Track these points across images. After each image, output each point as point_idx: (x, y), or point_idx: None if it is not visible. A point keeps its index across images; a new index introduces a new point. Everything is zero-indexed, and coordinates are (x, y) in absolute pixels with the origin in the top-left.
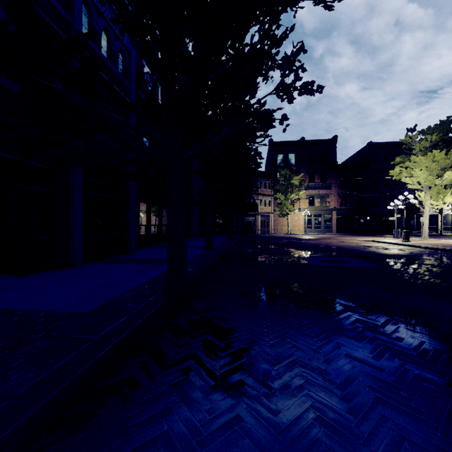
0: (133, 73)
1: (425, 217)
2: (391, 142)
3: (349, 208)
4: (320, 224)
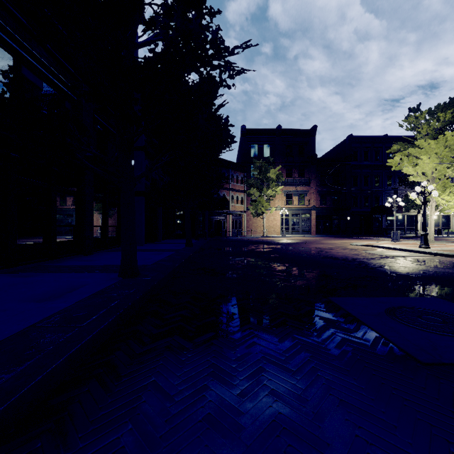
0: None
1: (431, 217)
2: (372, 136)
3: (329, 207)
4: (298, 224)
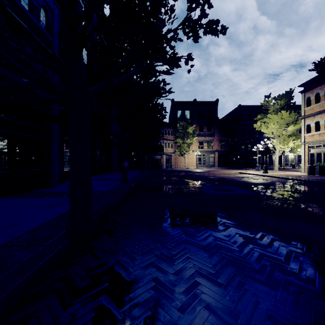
0: (56, 29)
1: (276, 157)
2: (253, 105)
3: (226, 150)
4: (207, 161)
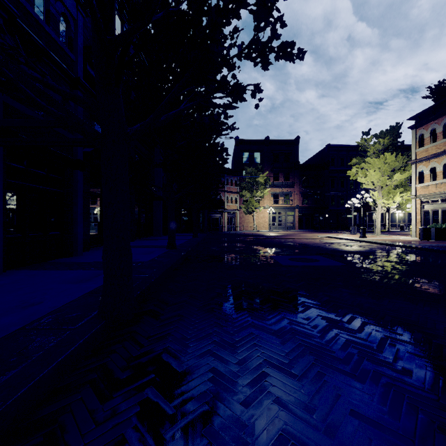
0: (80, 44)
1: (378, 215)
2: (347, 145)
3: (310, 206)
4: (283, 221)
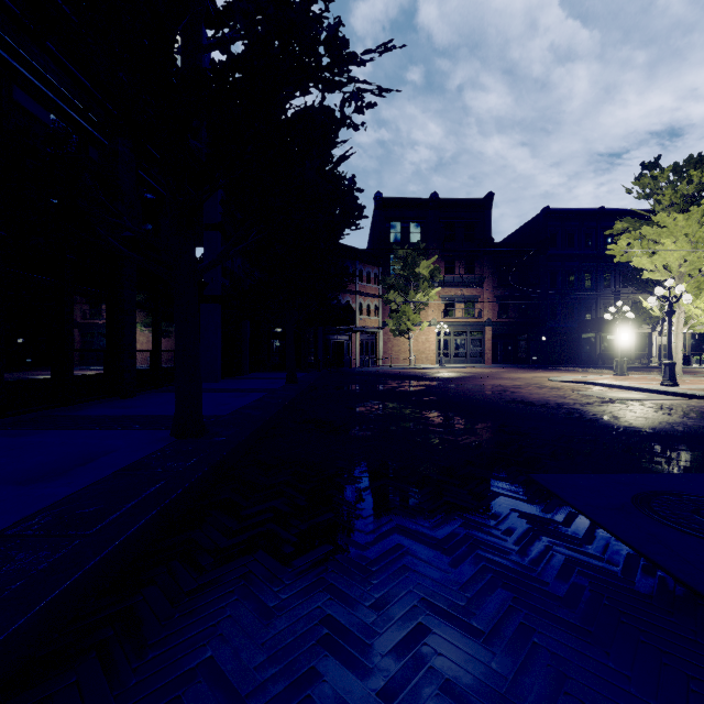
0: None
1: (677, 336)
2: (580, 209)
3: (512, 321)
4: (464, 348)
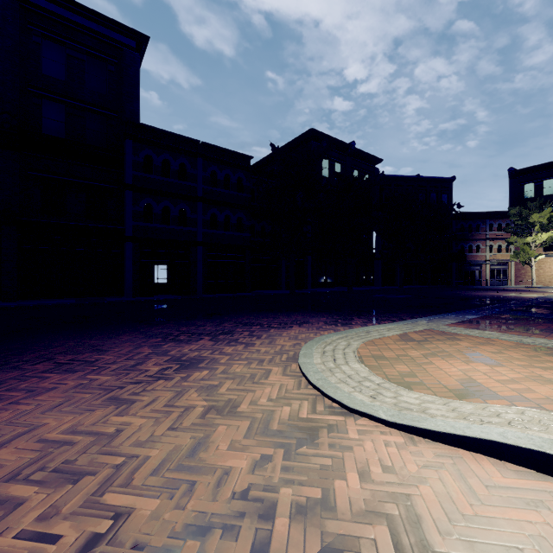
0: None
1: None
2: None
3: None
4: None
